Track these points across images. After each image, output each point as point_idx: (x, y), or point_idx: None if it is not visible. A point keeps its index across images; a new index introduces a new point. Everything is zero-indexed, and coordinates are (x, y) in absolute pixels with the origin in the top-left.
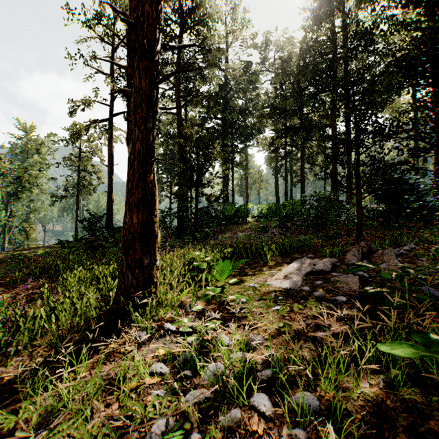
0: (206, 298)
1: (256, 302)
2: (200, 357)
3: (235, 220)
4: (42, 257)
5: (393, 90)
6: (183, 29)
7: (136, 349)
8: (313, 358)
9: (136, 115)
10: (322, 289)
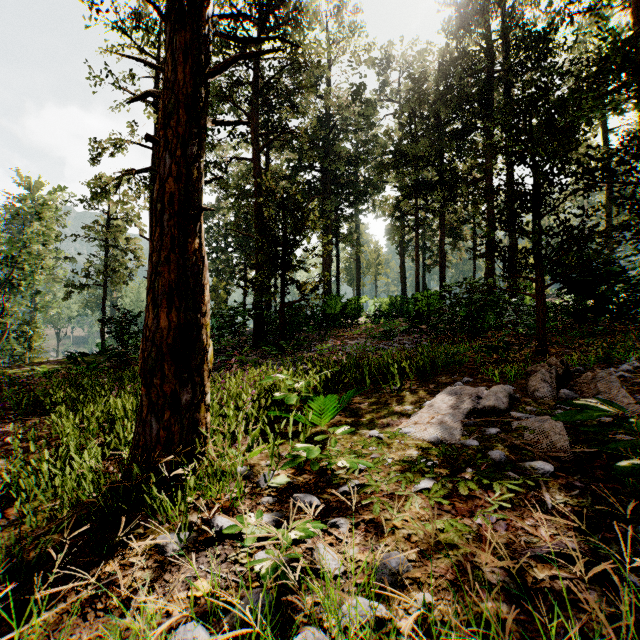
0: (295, 463)
1: (385, 469)
2: (278, 613)
3: (341, 321)
4: (42, 379)
5: (608, 105)
6: (263, 32)
7: (154, 578)
8: (522, 620)
9: (167, 131)
10: (502, 444)
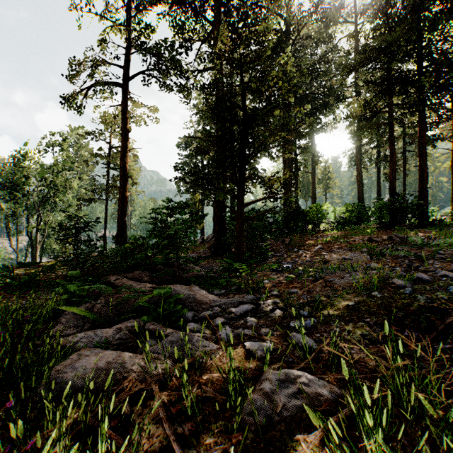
0: None
1: None
2: None
3: (302, 228)
4: None
5: None
6: None
7: None
8: None
9: None
10: None
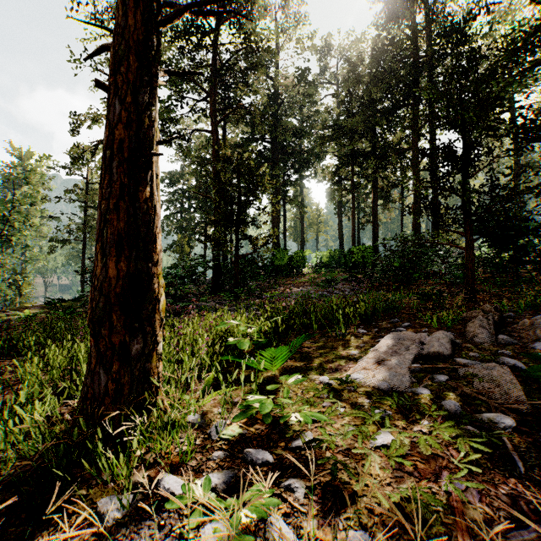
0: (247, 415)
1: (338, 420)
2: None
3: (288, 271)
4: (23, 322)
5: None
6: (220, 20)
7: None
8: None
9: (117, 76)
10: (453, 393)
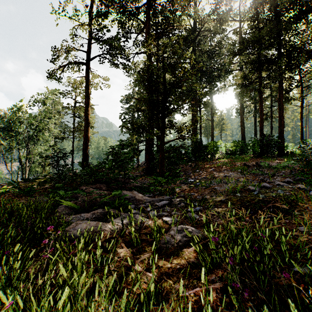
0: None
1: None
2: None
3: (204, 157)
4: None
5: None
6: None
7: None
8: None
9: None
10: None
